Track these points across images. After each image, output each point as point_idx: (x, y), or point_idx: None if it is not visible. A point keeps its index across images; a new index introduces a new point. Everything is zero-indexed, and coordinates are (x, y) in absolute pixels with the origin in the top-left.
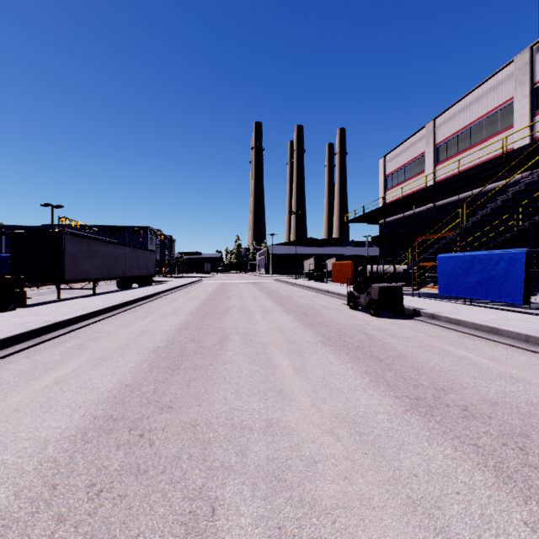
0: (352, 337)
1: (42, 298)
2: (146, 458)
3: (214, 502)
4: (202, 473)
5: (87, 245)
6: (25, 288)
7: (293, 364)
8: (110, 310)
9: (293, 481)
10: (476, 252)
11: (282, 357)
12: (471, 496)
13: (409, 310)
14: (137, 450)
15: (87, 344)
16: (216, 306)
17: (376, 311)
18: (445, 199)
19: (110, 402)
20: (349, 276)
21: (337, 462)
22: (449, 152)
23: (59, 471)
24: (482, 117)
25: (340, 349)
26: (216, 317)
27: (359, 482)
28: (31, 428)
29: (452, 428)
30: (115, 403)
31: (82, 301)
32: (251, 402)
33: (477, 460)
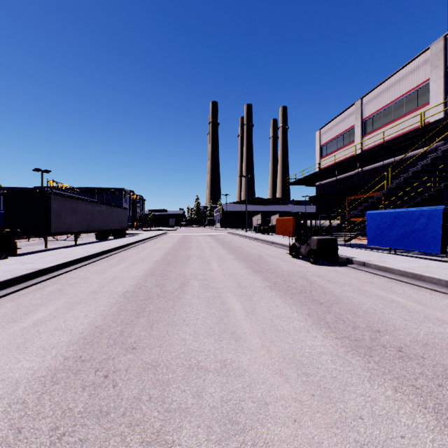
0: (295, 282)
1: (32, 248)
2: (108, 400)
3: (170, 447)
4: (160, 416)
5: (69, 203)
6: (18, 239)
7: (244, 307)
8: (88, 258)
9: (246, 424)
10: (399, 209)
11: (235, 301)
12: (415, 440)
13: (343, 258)
14: (101, 391)
15: (65, 289)
16: (178, 255)
17: (315, 259)
18: (372, 164)
19: (81, 343)
20: (290, 230)
21: (286, 404)
22: (374, 125)
23: (26, 413)
24: (402, 96)
25: (285, 293)
26: (178, 265)
27: (308, 425)
28: (6, 369)
29: (390, 369)
30: (85, 344)
31: (65, 250)
32: (207, 343)
33: (417, 401)
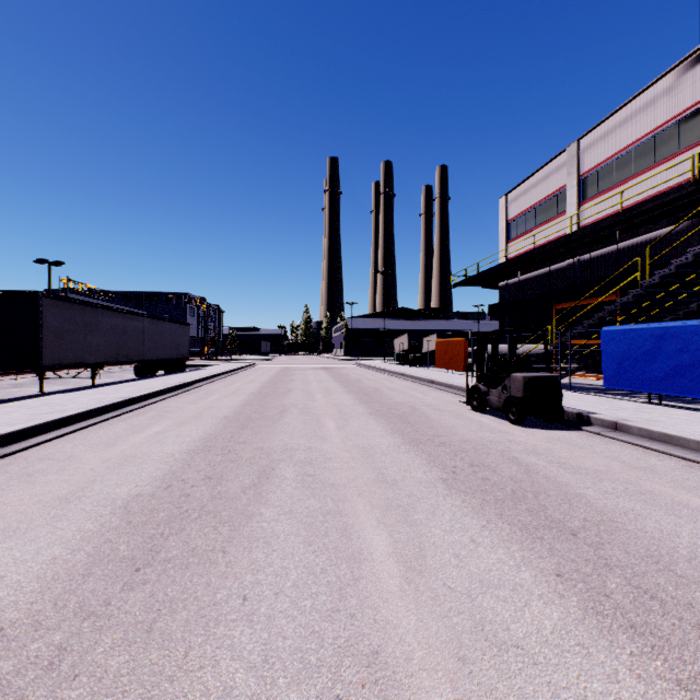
0: (495, 469)
1: (17, 392)
2: None
3: None
4: None
5: (80, 314)
6: None
7: (397, 546)
8: (97, 414)
9: None
10: (668, 322)
11: (373, 525)
12: None
13: (570, 414)
14: None
15: (6, 489)
16: (266, 405)
17: (520, 416)
18: (596, 250)
19: None
20: (460, 359)
21: None
22: (601, 184)
23: None
24: (651, 132)
25: (482, 500)
26: (261, 427)
27: None
28: None
29: None
30: None
31: (61, 398)
32: None
33: None
